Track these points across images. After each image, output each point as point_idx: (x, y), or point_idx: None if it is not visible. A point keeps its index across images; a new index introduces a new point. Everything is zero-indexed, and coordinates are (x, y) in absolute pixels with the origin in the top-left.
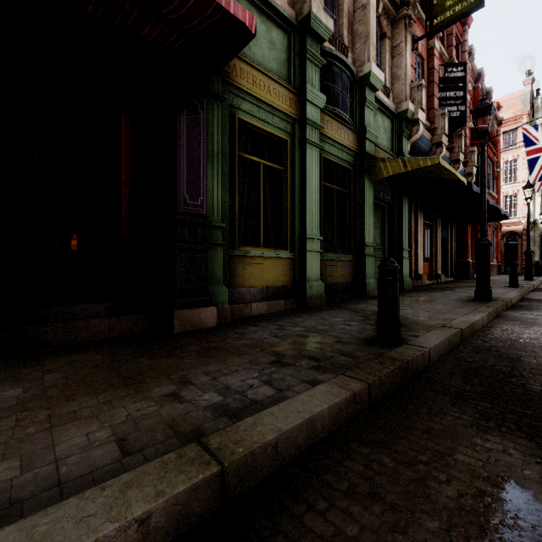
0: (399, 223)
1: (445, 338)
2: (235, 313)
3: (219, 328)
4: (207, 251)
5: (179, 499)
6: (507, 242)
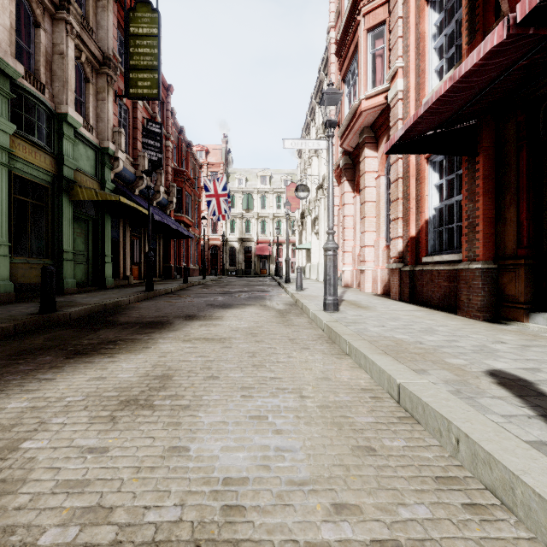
0: (103, 235)
1: (87, 307)
2: None
3: None
4: None
5: None
6: (213, 252)
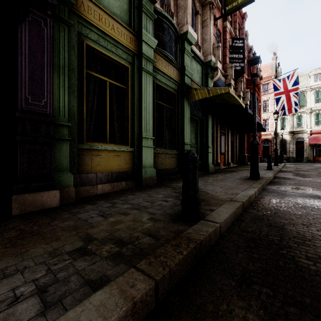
0: (206, 131)
1: (232, 212)
2: (82, 193)
3: (60, 207)
4: (51, 144)
5: None
6: (264, 145)
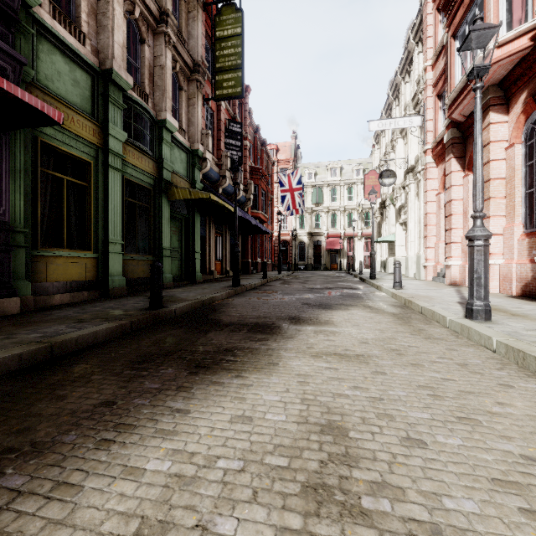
0: (193, 233)
1: (188, 304)
2: (38, 303)
3: (24, 313)
4: (10, 251)
5: (34, 351)
6: (282, 247)
